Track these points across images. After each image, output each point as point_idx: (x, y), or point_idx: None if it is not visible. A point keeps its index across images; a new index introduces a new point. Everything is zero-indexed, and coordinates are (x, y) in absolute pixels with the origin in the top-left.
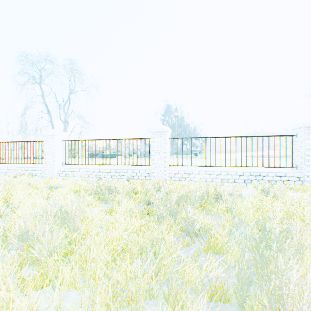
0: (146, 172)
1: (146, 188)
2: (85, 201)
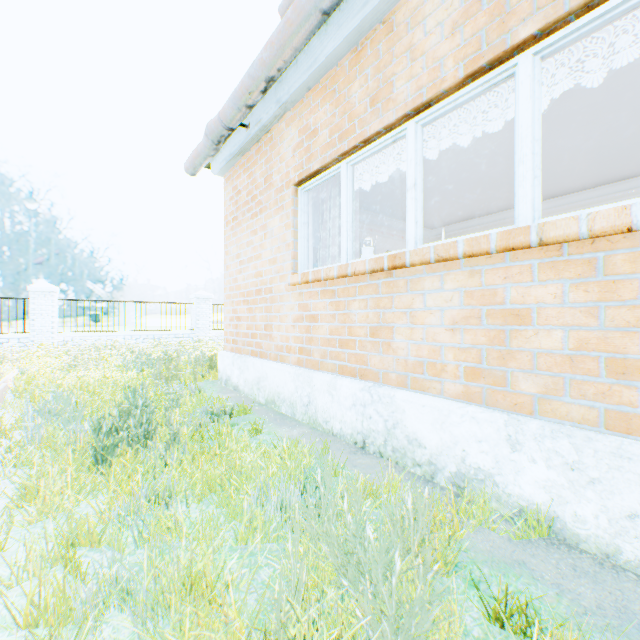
0: (21, 342)
1: (48, 348)
2: (2, 353)
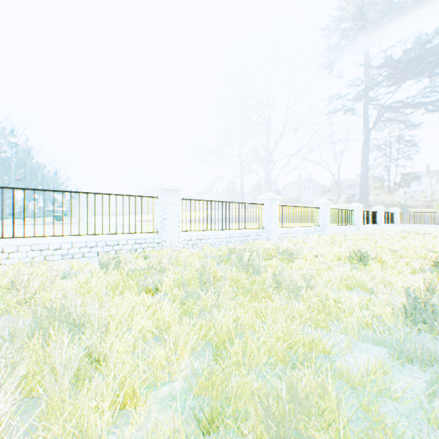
0: None
1: None
2: None
